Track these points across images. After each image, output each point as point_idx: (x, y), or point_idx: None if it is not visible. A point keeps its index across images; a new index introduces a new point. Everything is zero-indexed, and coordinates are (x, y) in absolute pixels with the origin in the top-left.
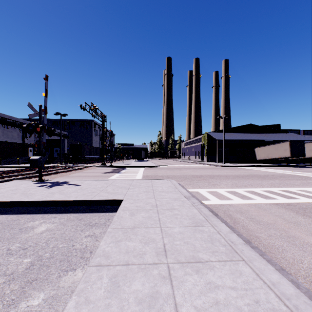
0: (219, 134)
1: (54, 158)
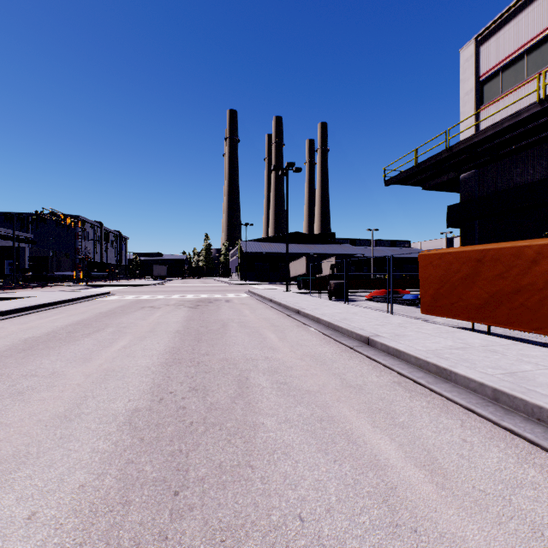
0: (253, 245)
1: (5, 276)
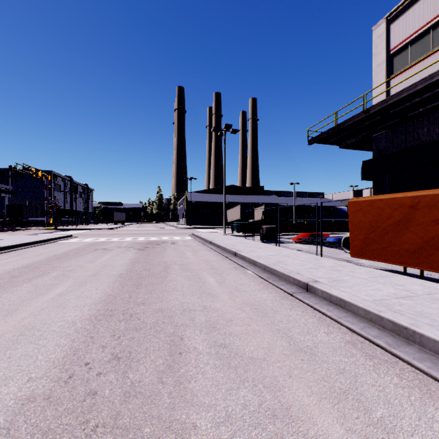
0: (197, 195)
1: None
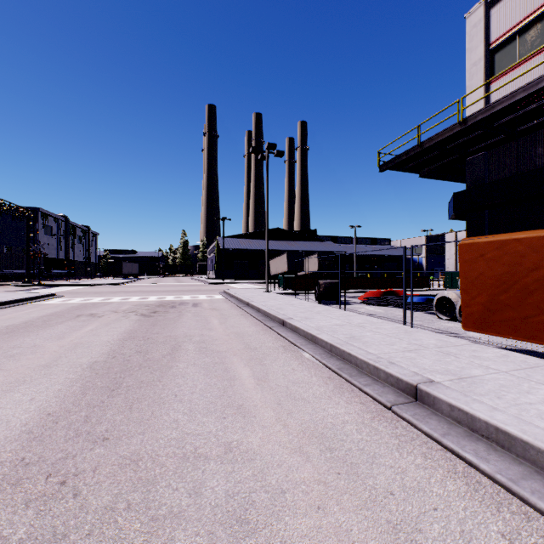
0: (231, 241)
1: None
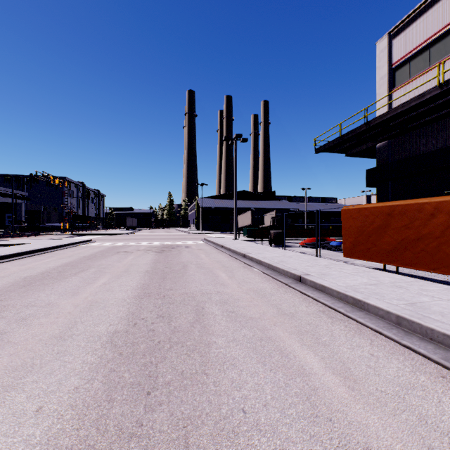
0: (208, 201)
1: (5, 226)
